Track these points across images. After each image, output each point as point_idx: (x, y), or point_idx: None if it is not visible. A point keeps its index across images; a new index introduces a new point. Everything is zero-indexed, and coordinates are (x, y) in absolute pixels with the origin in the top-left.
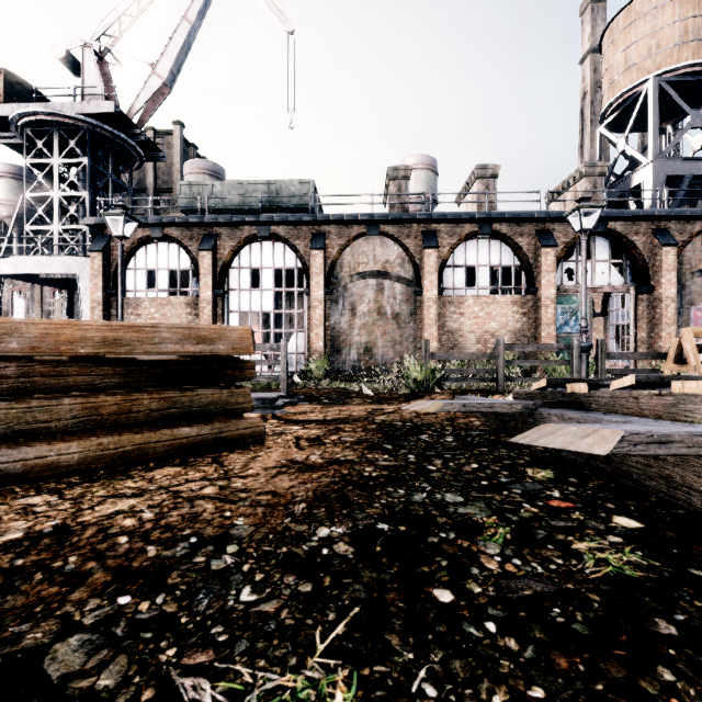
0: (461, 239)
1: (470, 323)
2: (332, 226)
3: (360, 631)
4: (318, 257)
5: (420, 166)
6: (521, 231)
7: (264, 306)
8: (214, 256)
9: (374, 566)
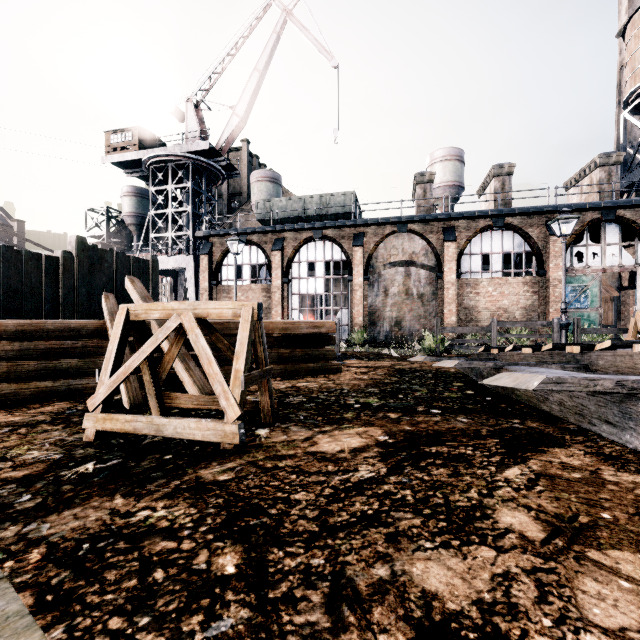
0: (476, 232)
1: (484, 300)
2: (369, 227)
3: (380, 397)
4: (358, 252)
5: (448, 157)
6: (531, 223)
7: (318, 290)
8: (282, 254)
9: (385, 393)
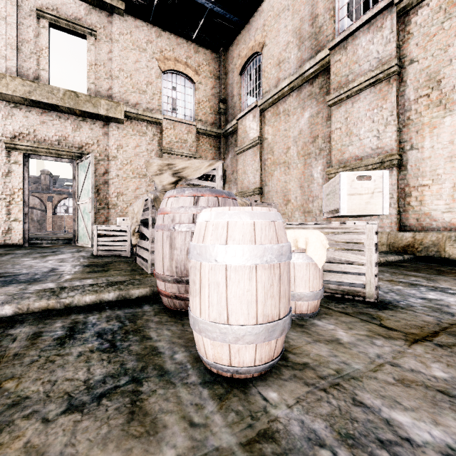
0: (62, 199)
1: (66, 223)
2: None
3: None
4: None
5: None
6: None
7: None
8: None
9: None
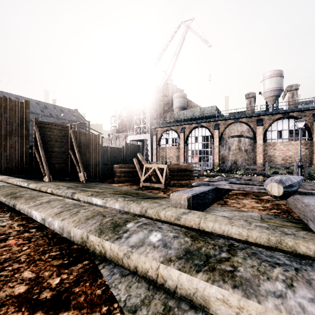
0: (274, 121)
1: (278, 152)
2: (221, 121)
3: None
4: (216, 132)
5: (272, 75)
6: (304, 115)
7: (199, 148)
8: (184, 134)
9: None
